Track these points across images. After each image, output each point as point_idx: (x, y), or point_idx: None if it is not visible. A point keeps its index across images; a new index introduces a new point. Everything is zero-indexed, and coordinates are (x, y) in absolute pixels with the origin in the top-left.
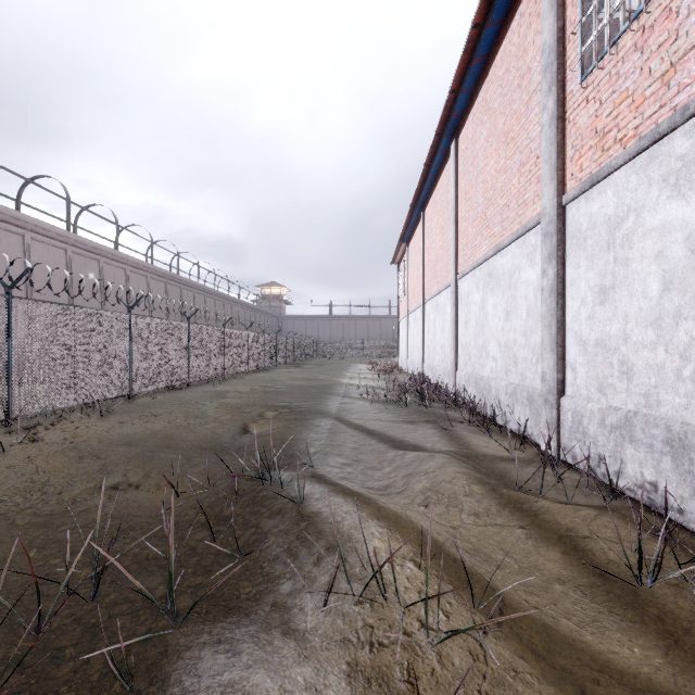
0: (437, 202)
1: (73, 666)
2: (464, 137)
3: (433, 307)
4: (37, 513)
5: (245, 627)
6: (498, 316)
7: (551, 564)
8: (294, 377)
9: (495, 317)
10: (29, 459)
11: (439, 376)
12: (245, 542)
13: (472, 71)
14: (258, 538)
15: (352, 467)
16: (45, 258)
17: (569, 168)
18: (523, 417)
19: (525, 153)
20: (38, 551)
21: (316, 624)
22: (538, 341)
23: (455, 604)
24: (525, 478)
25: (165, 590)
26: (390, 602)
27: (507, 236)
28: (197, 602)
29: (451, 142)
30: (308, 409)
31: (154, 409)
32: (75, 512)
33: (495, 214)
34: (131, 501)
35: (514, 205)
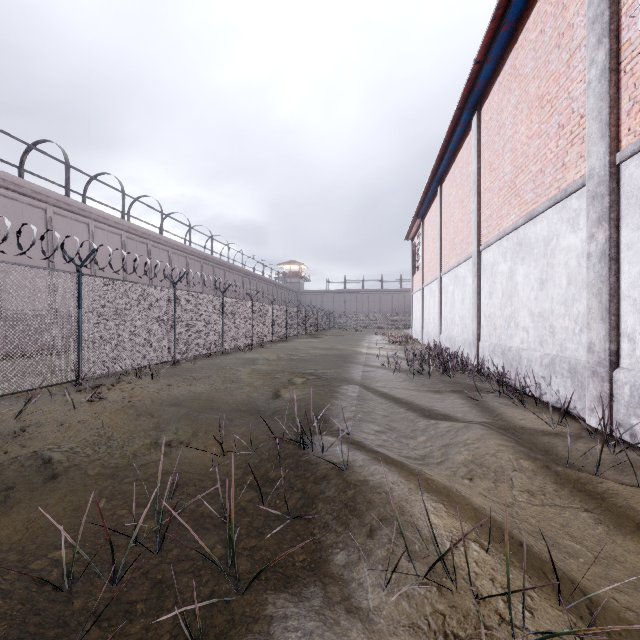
0: (455, 176)
1: (144, 623)
2: (488, 108)
3: (452, 279)
4: (104, 464)
5: (308, 600)
6: (531, 285)
7: (632, 556)
8: (315, 346)
9: (527, 287)
10: (96, 415)
11: (458, 346)
12: (293, 506)
13: (500, 39)
14: (306, 503)
15: (386, 435)
16: (105, 243)
17: (625, 123)
18: (564, 390)
19: (564, 114)
20: (107, 501)
21: (379, 604)
22: (582, 310)
23: (536, 598)
24: (574, 454)
25: (222, 550)
26: (460, 588)
27: (542, 202)
28: (260, 571)
29: (472, 115)
30: (334, 377)
31: (196, 374)
32: (136, 465)
33: (527, 181)
34: (183, 458)
35: (550, 170)
